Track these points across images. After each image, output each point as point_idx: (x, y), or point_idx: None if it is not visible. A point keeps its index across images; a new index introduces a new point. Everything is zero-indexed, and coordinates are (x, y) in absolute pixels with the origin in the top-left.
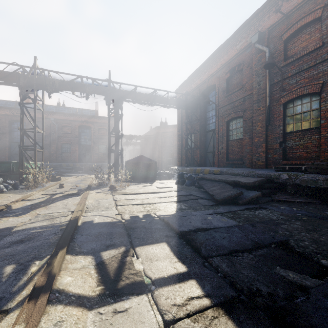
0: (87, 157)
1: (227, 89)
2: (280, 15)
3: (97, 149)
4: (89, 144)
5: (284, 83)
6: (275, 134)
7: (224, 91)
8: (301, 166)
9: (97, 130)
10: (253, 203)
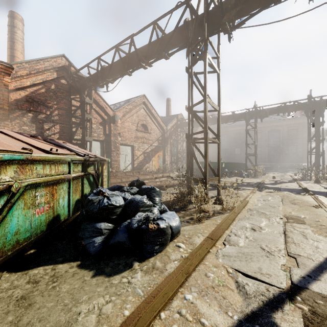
0: (275, 157)
1: None
2: None
3: (286, 150)
4: (277, 146)
5: None
6: None
7: None
8: None
9: (286, 132)
10: None
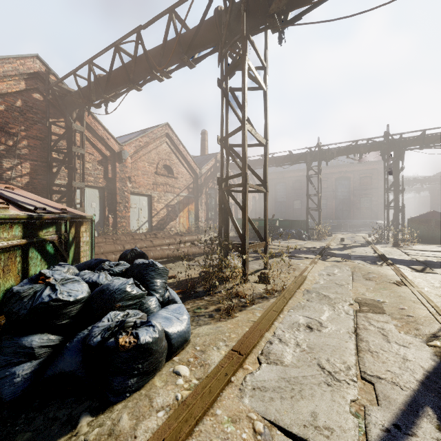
0: (344, 213)
1: None
2: None
3: (357, 203)
4: (347, 198)
5: None
6: None
7: None
8: None
9: (357, 180)
10: None
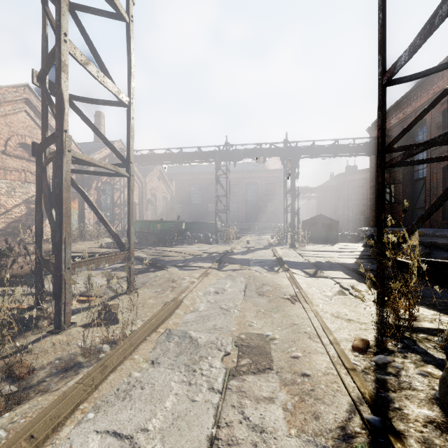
0: (254, 216)
1: (443, 124)
2: None
3: (264, 207)
4: (256, 202)
5: None
6: None
7: (438, 127)
8: None
9: (264, 186)
10: None
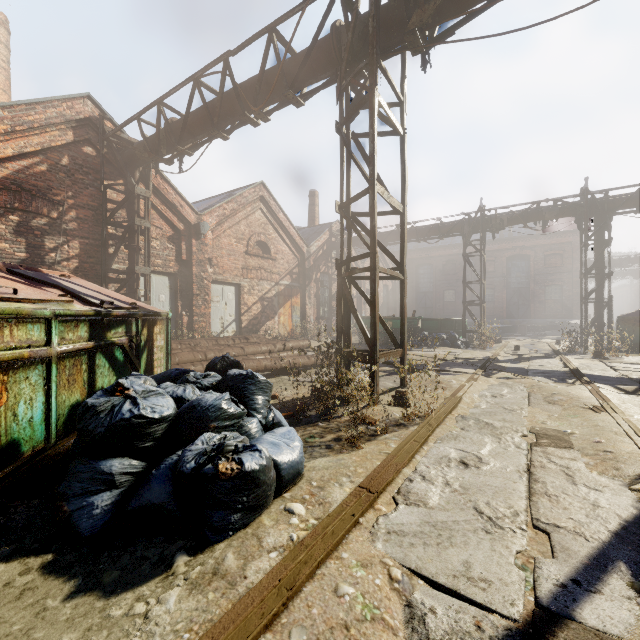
0: (521, 309)
1: None
2: None
3: (540, 294)
4: (525, 286)
5: None
6: None
7: None
8: None
9: (540, 260)
10: None
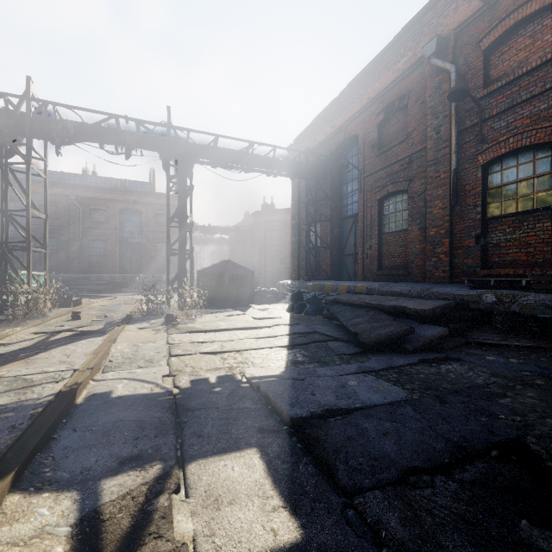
0: (135, 264)
1: (379, 142)
2: (477, 4)
3: (152, 250)
4: (138, 242)
5: (484, 127)
6: (467, 221)
7: (373, 146)
8: (519, 278)
9: (152, 218)
10: (432, 348)
